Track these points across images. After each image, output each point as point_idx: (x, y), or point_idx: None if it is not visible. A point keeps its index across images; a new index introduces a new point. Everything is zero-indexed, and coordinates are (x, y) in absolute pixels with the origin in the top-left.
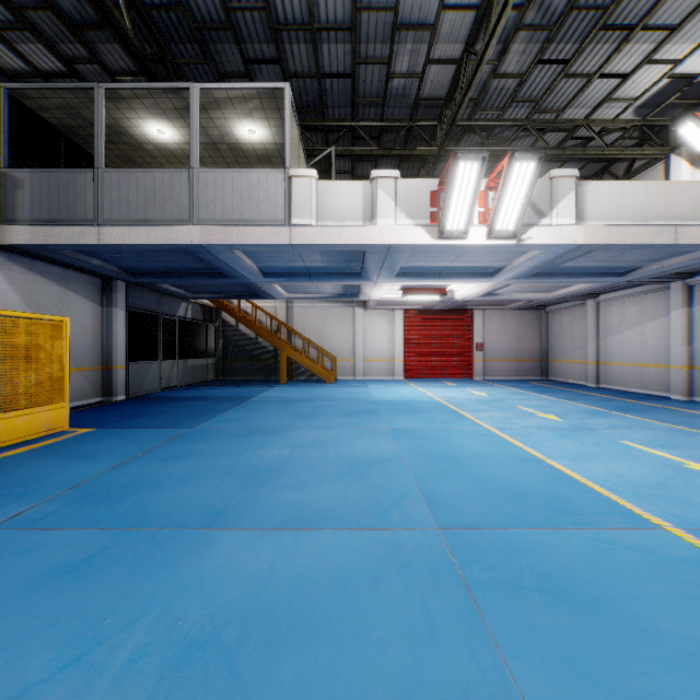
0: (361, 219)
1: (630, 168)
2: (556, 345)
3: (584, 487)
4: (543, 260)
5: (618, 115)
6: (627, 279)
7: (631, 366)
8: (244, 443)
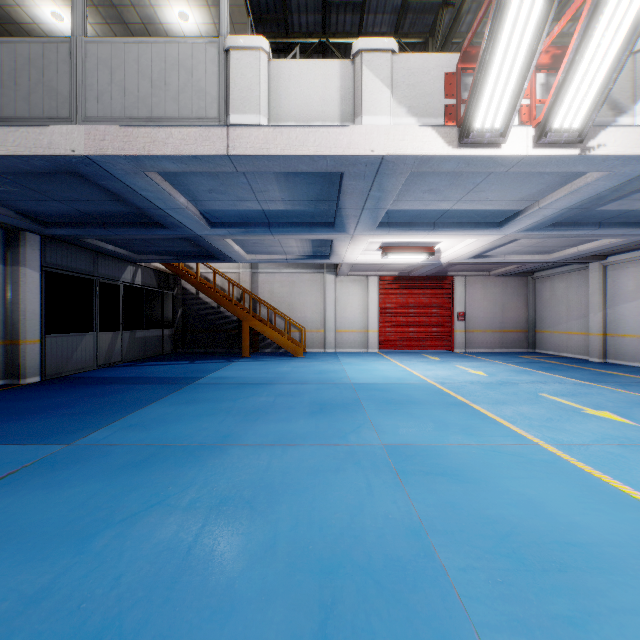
0: (337, 118)
1: None
2: (546, 314)
3: None
4: (591, 194)
5: None
6: None
7: None
8: (124, 493)
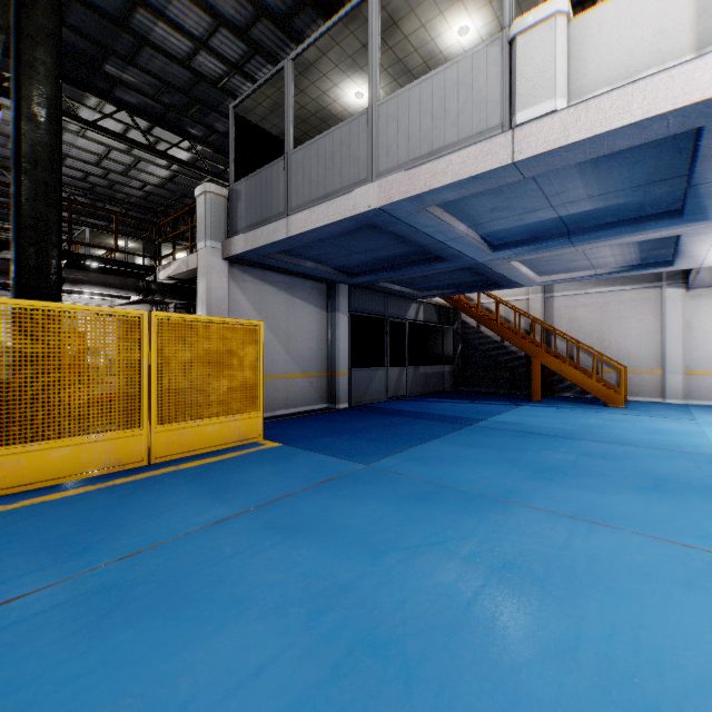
0: (687, 49)
1: None
2: None
3: None
4: None
5: None
6: None
7: None
8: (407, 522)
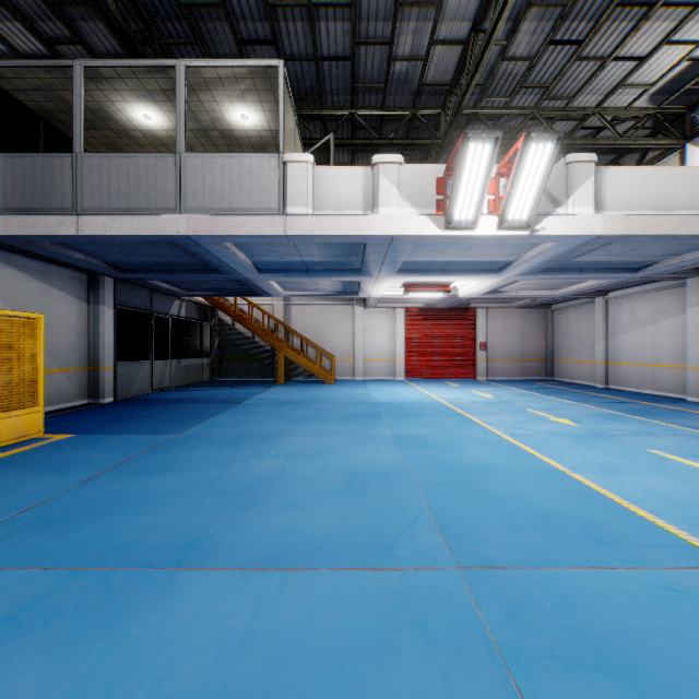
0: (361, 208)
1: (642, 160)
2: (561, 344)
3: (621, 509)
4: (555, 254)
5: (631, 102)
6: (641, 275)
7: (643, 367)
8: (232, 452)
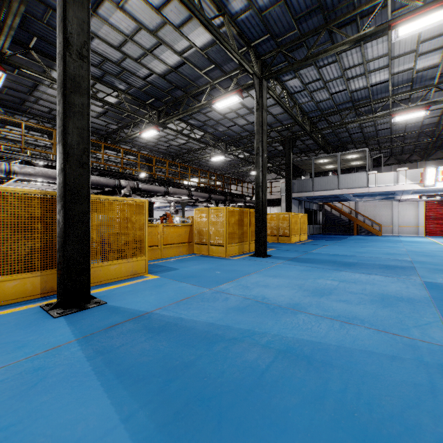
0: (393, 183)
1: None
2: None
3: None
4: None
5: None
6: None
7: None
8: (357, 243)
